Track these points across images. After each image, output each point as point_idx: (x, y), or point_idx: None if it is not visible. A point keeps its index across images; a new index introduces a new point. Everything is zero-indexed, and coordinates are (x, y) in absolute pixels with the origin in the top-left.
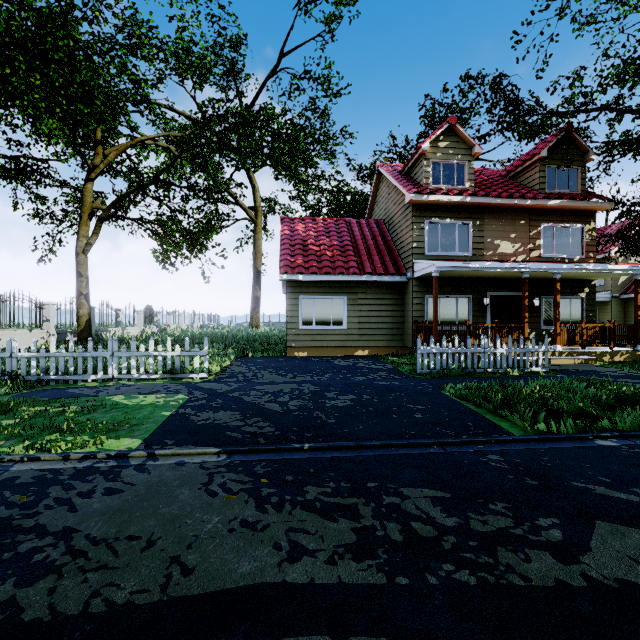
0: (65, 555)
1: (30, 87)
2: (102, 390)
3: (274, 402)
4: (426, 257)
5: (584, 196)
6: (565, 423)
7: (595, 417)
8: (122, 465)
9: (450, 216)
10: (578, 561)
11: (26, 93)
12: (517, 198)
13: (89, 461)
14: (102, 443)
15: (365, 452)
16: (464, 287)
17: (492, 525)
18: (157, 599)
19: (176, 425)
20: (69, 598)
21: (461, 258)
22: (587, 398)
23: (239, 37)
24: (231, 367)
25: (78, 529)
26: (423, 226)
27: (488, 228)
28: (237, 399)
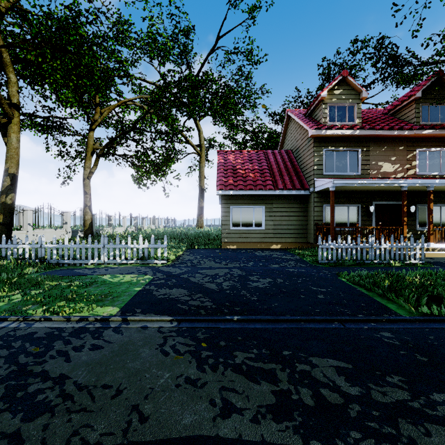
0: (58, 397)
1: (54, 70)
2: (96, 271)
3: (212, 283)
4: (324, 176)
5: None
6: (444, 307)
7: None
8: (104, 327)
9: (343, 145)
10: None
11: (52, 74)
12: (397, 130)
13: (83, 322)
14: (93, 309)
15: (280, 325)
16: (354, 198)
17: (391, 397)
18: (119, 442)
19: (143, 298)
20: (56, 435)
21: (351, 176)
22: None
23: (189, 28)
24: (183, 256)
25: (69, 376)
26: (322, 153)
27: (373, 153)
28: (186, 280)
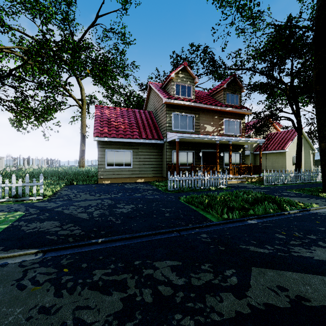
0: None
1: None
2: None
3: (84, 212)
4: (173, 131)
5: (241, 107)
6: (235, 213)
7: (247, 209)
8: None
9: (184, 111)
10: (245, 295)
11: None
12: (214, 105)
13: None
14: None
15: (136, 240)
16: (191, 147)
17: (203, 280)
18: None
19: (8, 235)
20: None
21: (189, 132)
22: (243, 200)
23: (71, 0)
24: (60, 191)
25: None
26: (171, 115)
27: (201, 119)
28: (59, 212)
